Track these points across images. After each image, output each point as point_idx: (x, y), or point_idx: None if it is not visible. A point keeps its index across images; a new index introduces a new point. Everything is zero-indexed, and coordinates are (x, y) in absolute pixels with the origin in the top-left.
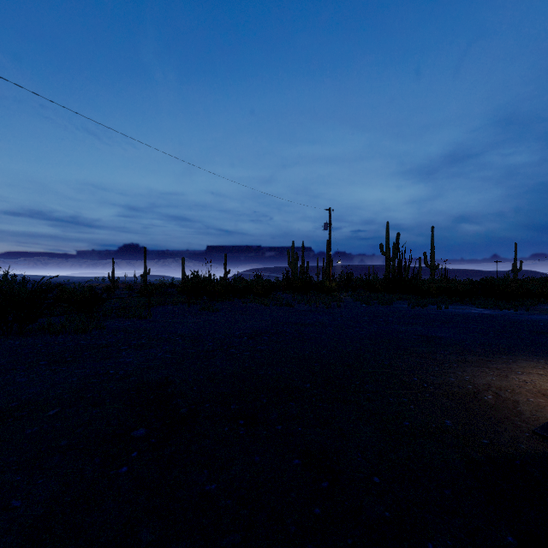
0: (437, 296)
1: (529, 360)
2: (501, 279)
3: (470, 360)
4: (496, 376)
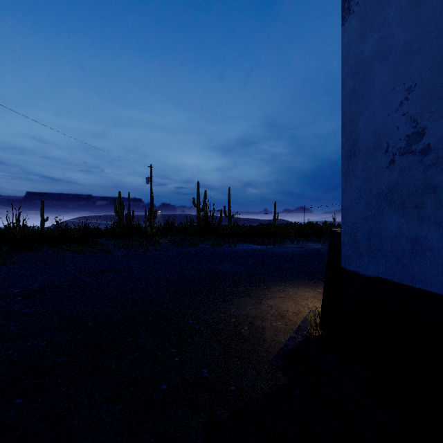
0: (230, 238)
1: (276, 285)
2: (267, 225)
3: (239, 291)
4: (254, 304)
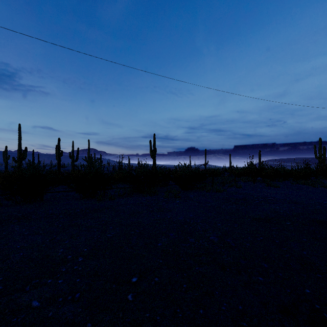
0: None
1: None
2: None
3: None
4: None
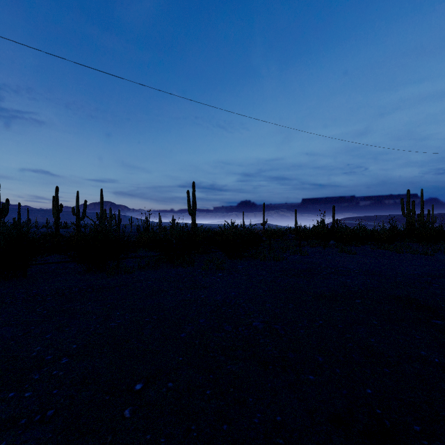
0: None
1: None
2: None
3: None
4: None
